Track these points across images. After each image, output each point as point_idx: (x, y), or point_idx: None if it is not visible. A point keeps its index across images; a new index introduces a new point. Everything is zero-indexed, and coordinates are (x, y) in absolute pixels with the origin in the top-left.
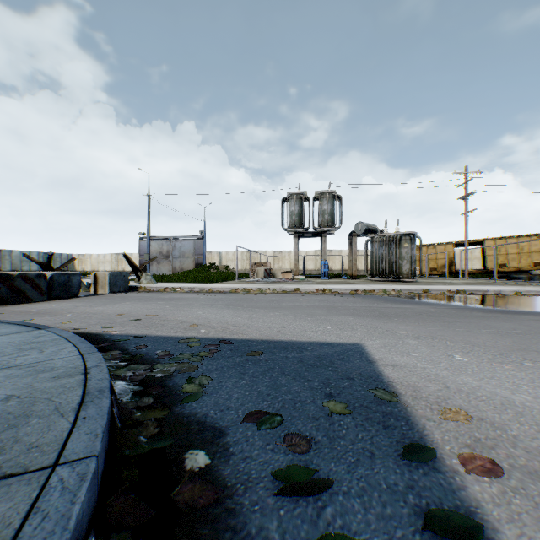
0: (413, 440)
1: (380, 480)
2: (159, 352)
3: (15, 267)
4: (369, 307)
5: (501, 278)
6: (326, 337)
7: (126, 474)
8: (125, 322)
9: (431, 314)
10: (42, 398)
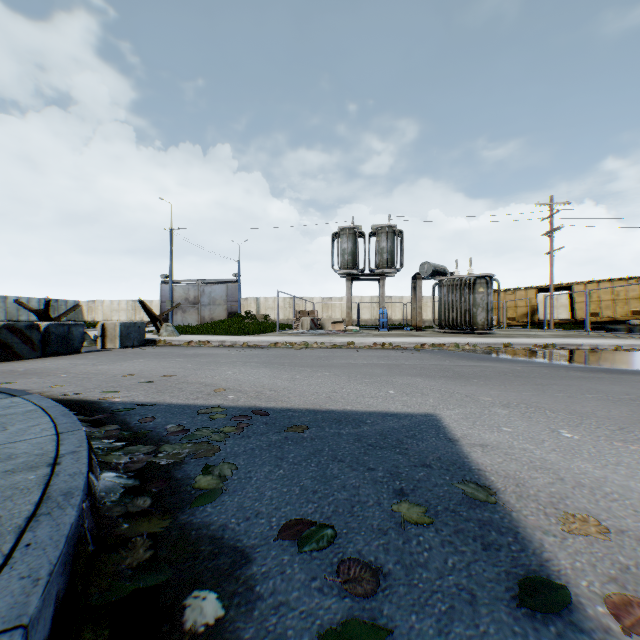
0: (529, 570)
1: None
2: (170, 427)
3: (11, 317)
4: (440, 365)
5: (594, 329)
6: (390, 405)
7: (87, 639)
8: (133, 386)
9: (518, 374)
10: None
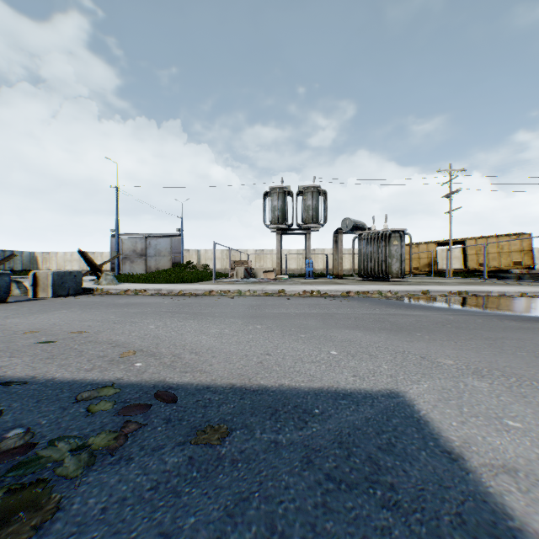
0: None
1: None
2: (9, 436)
3: None
4: (372, 315)
5: (488, 277)
6: (338, 375)
7: None
8: (24, 348)
9: (456, 325)
10: None
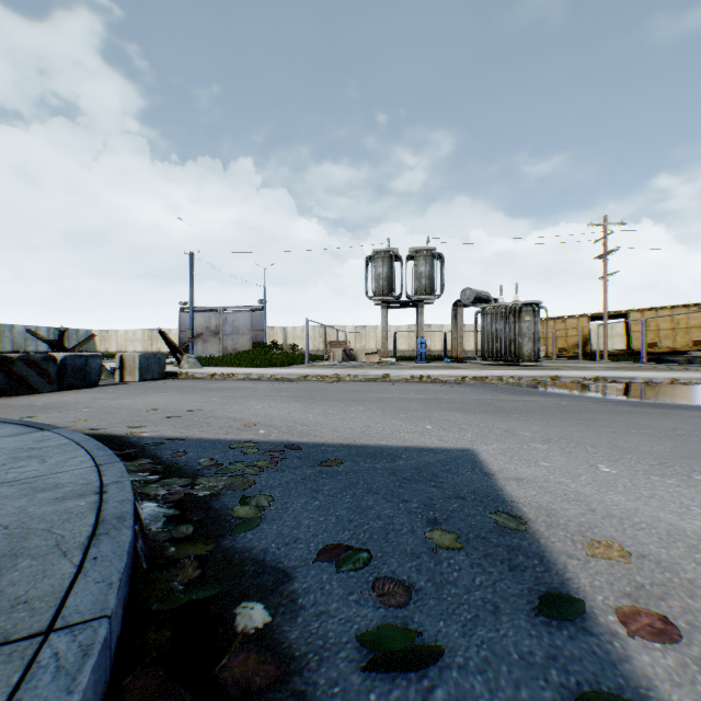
0: (551, 587)
1: (508, 647)
2: (202, 461)
3: (18, 347)
4: (480, 400)
5: (651, 361)
6: (426, 440)
7: (152, 638)
8: (159, 420)
9: (563, 409)
10: (39, 529)
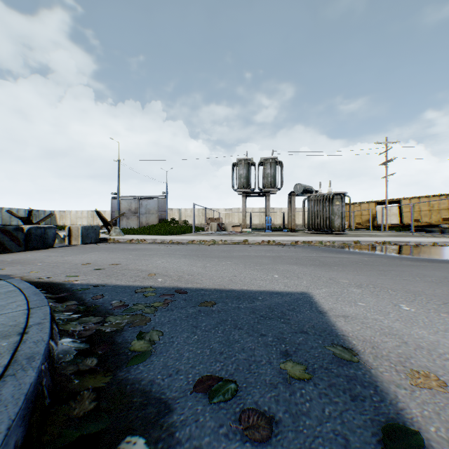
0: (389, 418)
1: None
2: (114, 302)
3: (5, 222)
4: (309, 256)
5: (417, 231)
6: (275, 285)
7: None
8: (89, 271)
9: (366, 263)
10: None
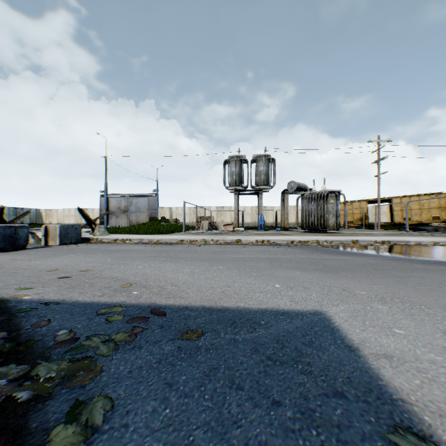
0: None
1: None
2: (60, 334)
3: None
4: (310, 259)
5: (410, 229)
6: (279, 300)
7: None
8: (50, 281)
9: (375, 267)
10: None
